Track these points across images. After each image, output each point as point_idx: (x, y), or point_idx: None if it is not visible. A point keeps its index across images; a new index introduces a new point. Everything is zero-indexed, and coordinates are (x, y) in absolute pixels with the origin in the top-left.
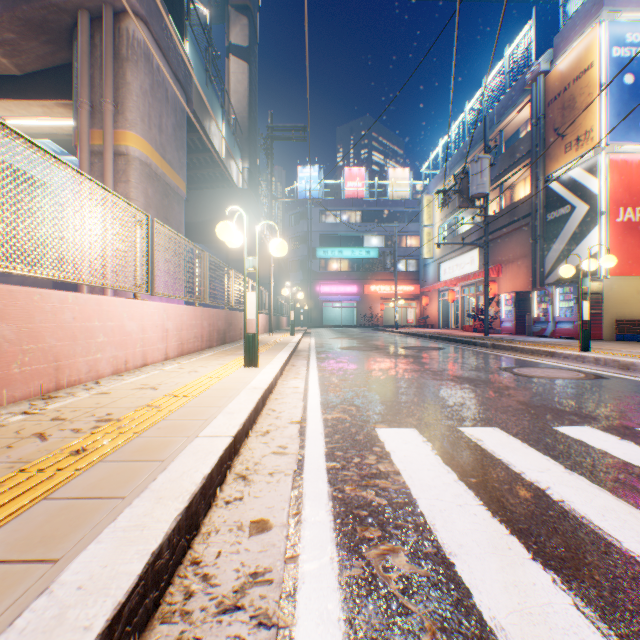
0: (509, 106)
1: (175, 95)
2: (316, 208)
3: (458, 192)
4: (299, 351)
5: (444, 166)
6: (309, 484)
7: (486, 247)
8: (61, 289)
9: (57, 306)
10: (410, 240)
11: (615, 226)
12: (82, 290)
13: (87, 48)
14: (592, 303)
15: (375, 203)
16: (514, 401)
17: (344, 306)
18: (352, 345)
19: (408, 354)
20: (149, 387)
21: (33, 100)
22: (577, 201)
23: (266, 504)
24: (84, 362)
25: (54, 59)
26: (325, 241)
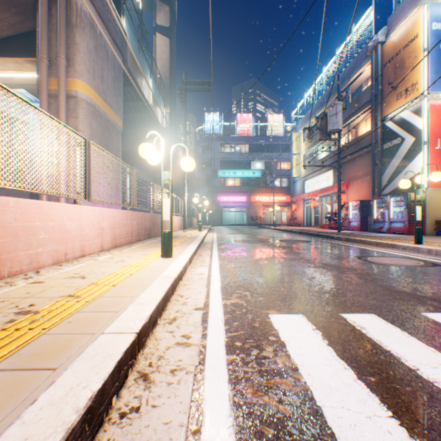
0: (355, 68)
1: (114, 55)
2: (217, 142)
3: (319, 129)
4: (205, 243)
5: (308, 112)
6: (210, 385)
7: (339, 168)
8: (35, 198)
9: None
10: (283, 164)
11: (434, 152)
12: (42, 198)
13: (46, 17)
14: None
15: (259, 139)
16: (378, 287)
17: (237, 211)
18: (243, 239)
19: (285, 245)
20: (79, 276)
21: (8, 57)
22: (406, 134)
23: (163, 418)
24: (25, 255)
25: (23, 27)
26: (224, 165)
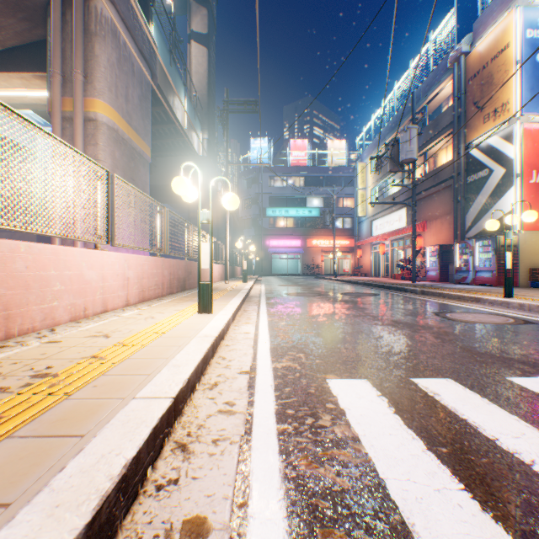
0: (433, 84)
1: (141, 69)
2: (266, 174)
3: (389, 158)
4: (251, 297)
5: (376, 137)
6: (258, 456)
7: (414, 206)
8: (45, 242)
9: (7, 255)
10: (346, 201)
11: (529, 187)
12: (54, 242)
13: (59, 23)
14: None
15: (316, 170)
16: (458, 347)
17: (290, 257)
18: (297, 291)
19: (348, 300)
20: (102, 335)
21: (12, 72)
22: (495, 165)
23: (205, 490)
24: (38, 310)
25: (31, 35)
26: (273, 202)
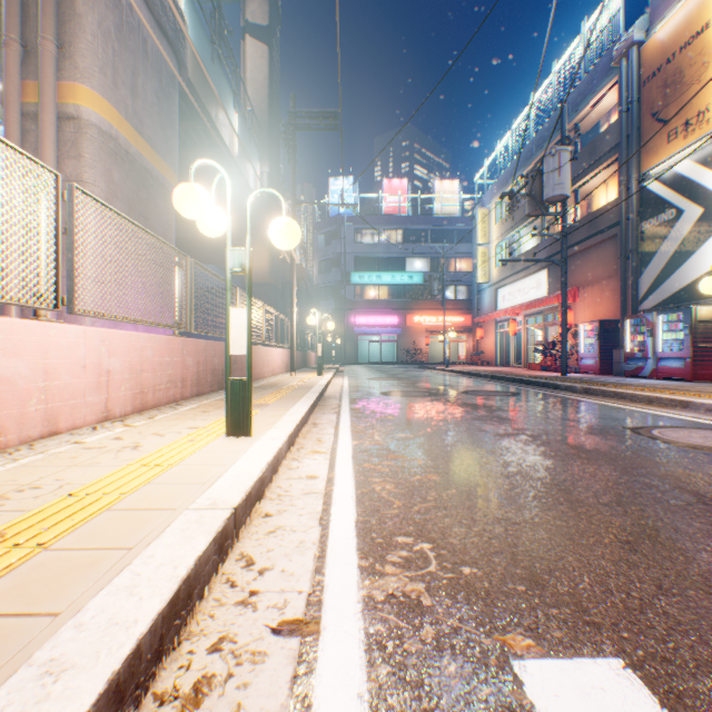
0: (588, 92)
1: (159, 51)
2: (350, 226)
3: (528, 195)
4: (327, 398)
5: (503, 173)
6: None
7: (564, 264)
8: None
9: None
10: (459, 263)
11: None
12: (8, 312)
13: None
14: (709, 334)
15: (419, 220)
16: None
17: (383, 340)
18: (397, 388)
19: (476, 403)
20: None
21: None
22: (686, 203)
23: None
24: None
25: None
26: (361, 264)
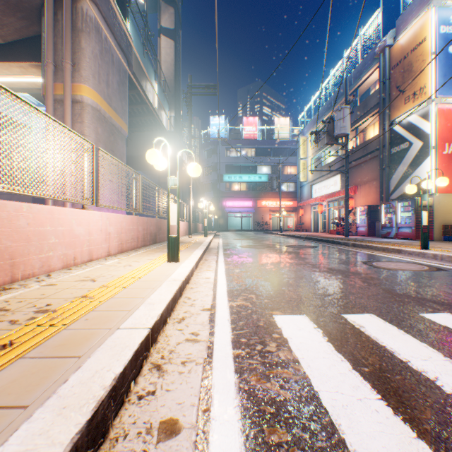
0: (363, 71)
1: (119, 59)
2: (223, 146)
3: (326, 133)
4: (210, 249)
5: (315, 115)
6: (217, 374)
7: (346, 173)
8: (38, 203)
9: (12, 214)
10: (290, 169)
11: (442, 157)
12: (48, 203)
13: (51, 22)
14: None
15: (265, 142)
16: (381, 290)
17: (243, 216)
18: (249, 244)
19: (291, 251)
20: (89, 279)
21: (13, 62)
22: (414, 139)
23: (177, 399)
24: (37, 259)
25: (28, 31)
26: (229, 169)
